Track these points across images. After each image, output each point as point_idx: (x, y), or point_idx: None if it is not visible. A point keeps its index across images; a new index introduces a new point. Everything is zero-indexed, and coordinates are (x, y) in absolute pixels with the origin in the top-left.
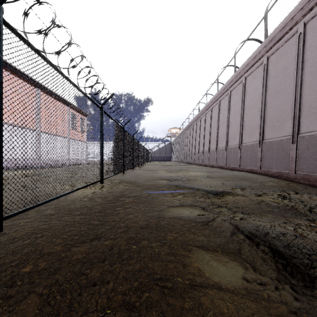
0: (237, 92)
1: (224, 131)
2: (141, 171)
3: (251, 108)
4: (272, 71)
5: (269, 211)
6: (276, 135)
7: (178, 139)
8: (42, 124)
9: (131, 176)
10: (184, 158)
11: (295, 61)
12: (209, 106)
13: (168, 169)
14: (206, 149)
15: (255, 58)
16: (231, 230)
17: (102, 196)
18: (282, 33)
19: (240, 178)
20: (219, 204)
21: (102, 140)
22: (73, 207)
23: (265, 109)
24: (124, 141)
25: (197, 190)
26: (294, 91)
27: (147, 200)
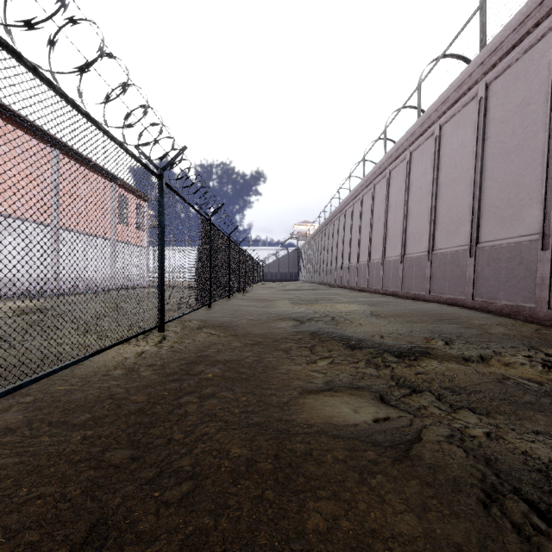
0: (425, 155)
1: (397, 226)
2: (244, 302)
3: (452, 183)
4: (496, 109)
5: (532, 405)
6: (505, 234)
7: (310, 243)
8: (64, 214)
9: (224, 312)
10: (321, 277)
11: (547, 88)
12: (369, 181)
13: (294, 297)
14: (363, 261)
15: (462, 88)
16: (479, 486)
17: (157, 364)
18: (519, 35)
19: (437, 317)
20: (413, 385)
21: (161, 244)
22: (78, 400)
23: (482, 183)
24: (210, 246)
25: (359, 348)
26: (547, 146)
27: (253, 374)
